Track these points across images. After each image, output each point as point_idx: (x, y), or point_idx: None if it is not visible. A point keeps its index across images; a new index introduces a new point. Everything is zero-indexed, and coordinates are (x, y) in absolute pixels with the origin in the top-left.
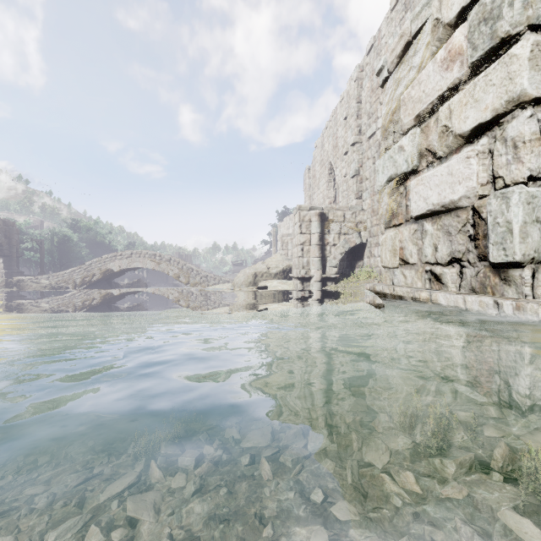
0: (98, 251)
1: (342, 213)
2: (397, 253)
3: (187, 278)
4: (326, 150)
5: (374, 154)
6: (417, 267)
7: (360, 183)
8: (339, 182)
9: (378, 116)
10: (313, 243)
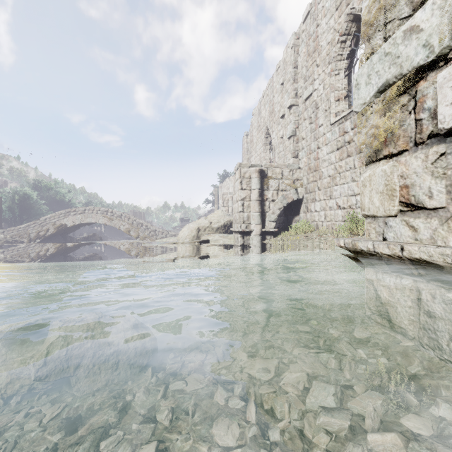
0: (58, 208)
1: (280, 170)
2: (396, 194)
3: (137, 232)
4: (263, 117)
5: (310, 114)
6: (447, 213)
7: (296, 143)
8: (275, 144)
9: (314, 78)
10: (253, 198)
